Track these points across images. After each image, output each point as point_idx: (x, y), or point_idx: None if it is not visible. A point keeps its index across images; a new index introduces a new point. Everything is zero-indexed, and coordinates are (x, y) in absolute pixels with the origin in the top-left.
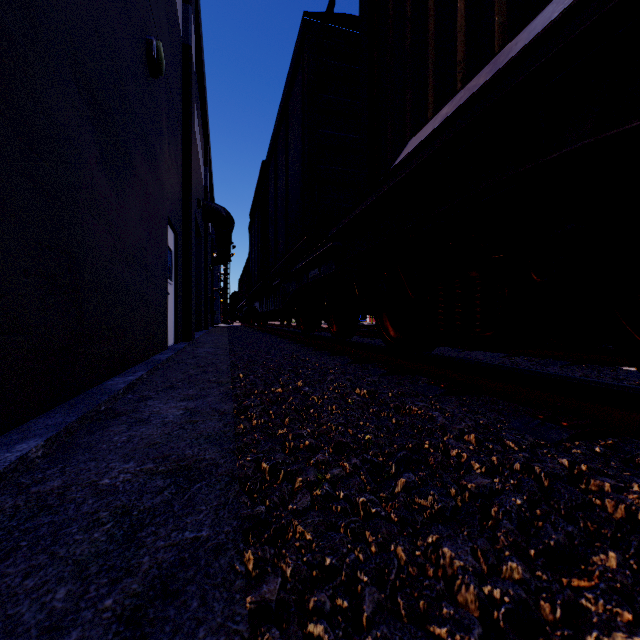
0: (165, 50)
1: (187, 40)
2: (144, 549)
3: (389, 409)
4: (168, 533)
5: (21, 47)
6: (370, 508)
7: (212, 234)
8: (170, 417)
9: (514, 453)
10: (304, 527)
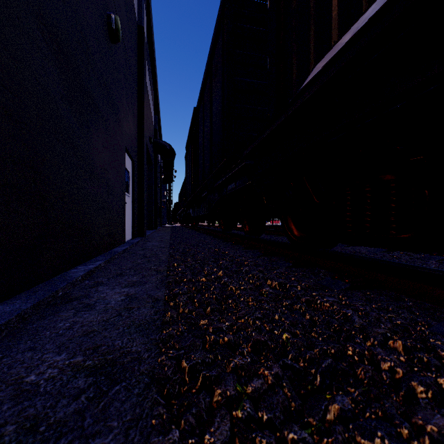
0: (123, 26)
1: (141, 22)
2: None
3: (302, 304)
4: None
5: None
6: None
7: (160, 162)
8: (112, 303)
9: None
10: None
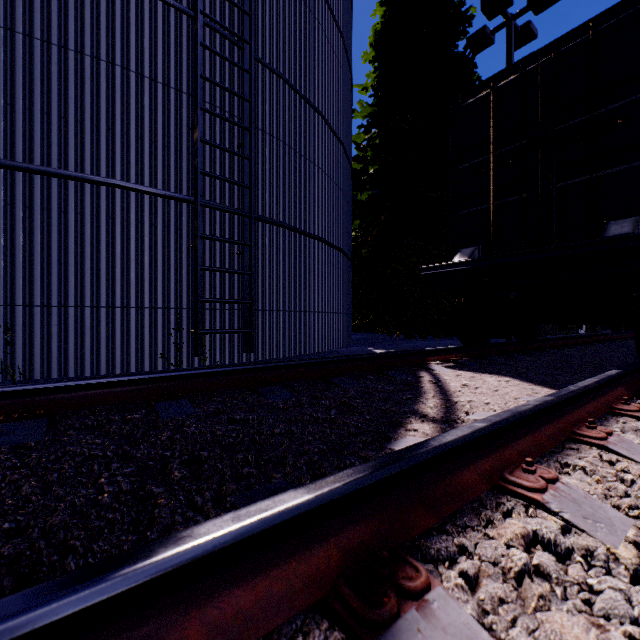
0: None
1: None
2: None
3: None
4: None
5: None
6: None
7: None
8: None
9: None
10: None
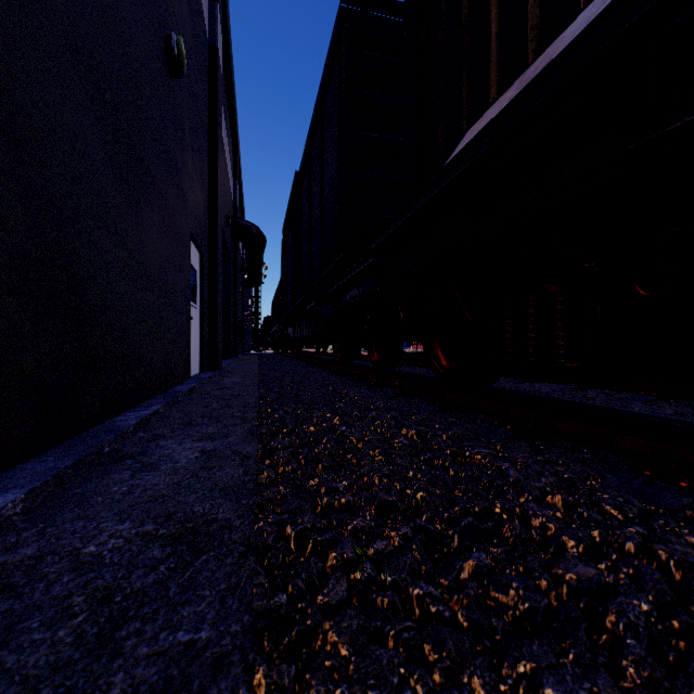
0: (188, 49)
1: (213, 40)
2: (119, 659)
3: (445, 457)
4: (156, 633)
5: (4, 23)
6: (429, 608)
7: (242, 254)
8: (183, 461)
9: (622, 527)
10: (338, 635)
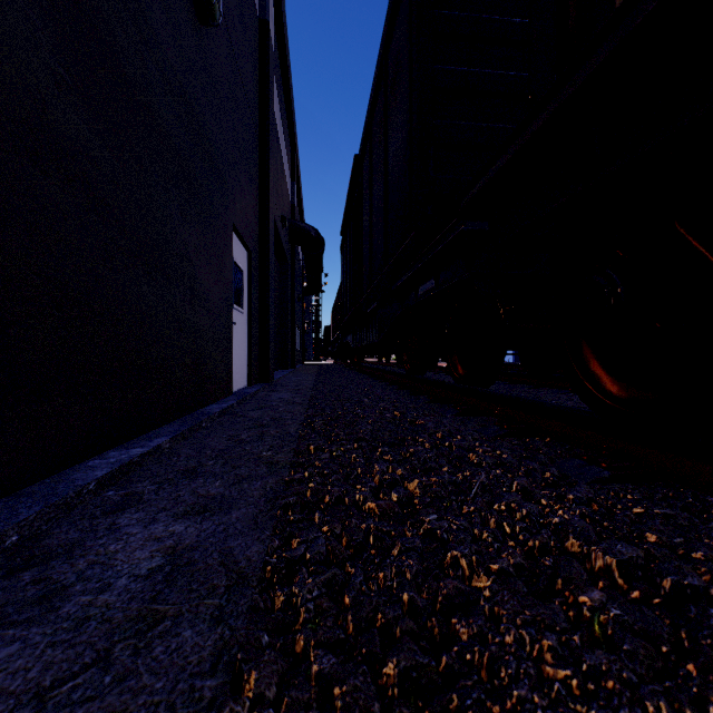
0: (228, 7)
1: (264, 14)
2: None
3: None
4: None
5: None
6: None
7: (301, 260)
8: (116, 586)
9: None
10: None
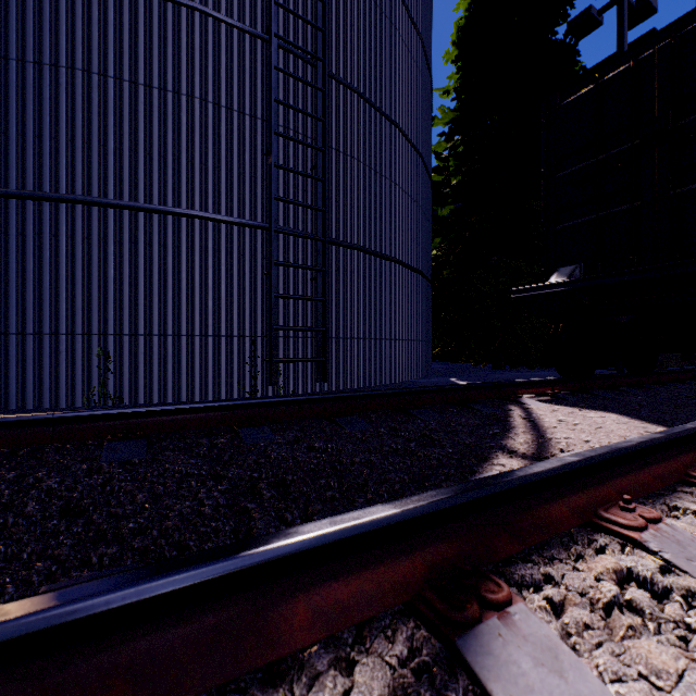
0: None
1: None
2: None
3: None
4: None
5: None
6: None
7: None
8: None
9: None
10: None
